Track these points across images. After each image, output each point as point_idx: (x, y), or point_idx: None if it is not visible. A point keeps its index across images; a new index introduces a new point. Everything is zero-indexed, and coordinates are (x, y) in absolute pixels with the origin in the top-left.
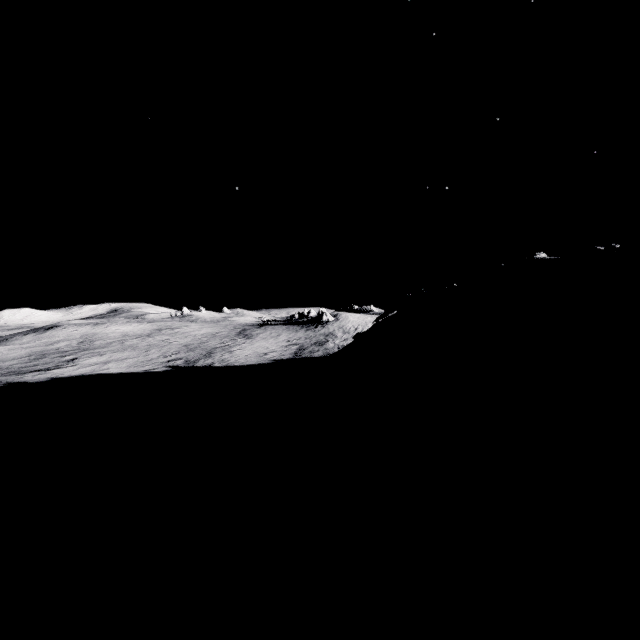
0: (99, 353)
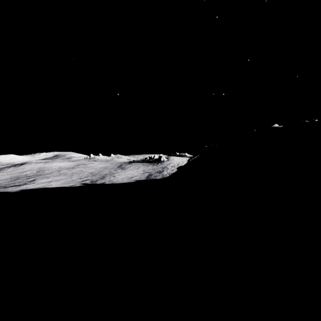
0: (47, 177)
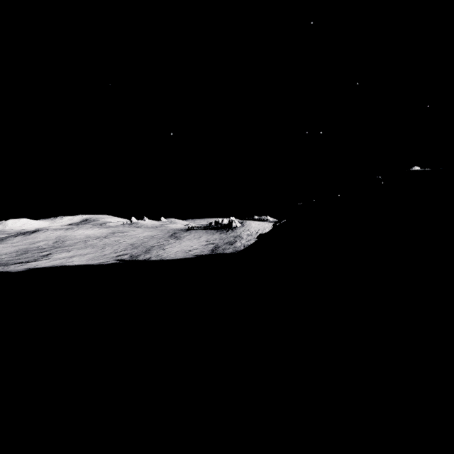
0: (67, 250)
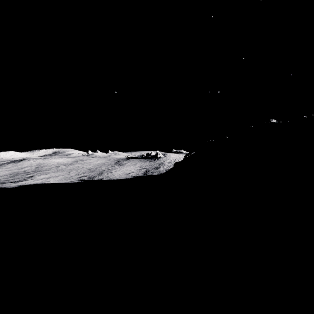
0: (45, 173)
